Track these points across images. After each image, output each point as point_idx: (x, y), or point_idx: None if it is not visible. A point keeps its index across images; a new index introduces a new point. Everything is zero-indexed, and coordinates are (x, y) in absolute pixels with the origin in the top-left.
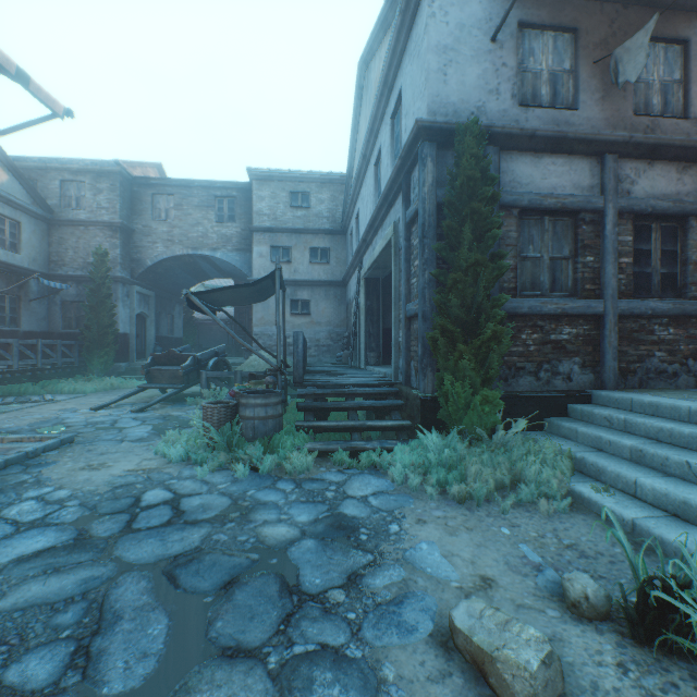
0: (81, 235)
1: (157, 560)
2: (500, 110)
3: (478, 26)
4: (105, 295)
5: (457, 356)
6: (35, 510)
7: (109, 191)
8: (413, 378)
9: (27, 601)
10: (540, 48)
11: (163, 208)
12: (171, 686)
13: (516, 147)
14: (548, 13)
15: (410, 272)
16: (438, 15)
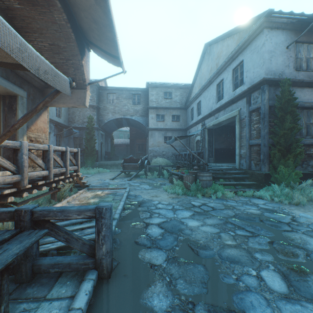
0: (81, 110)
1: (230, 216)
2: (289, 72)
3: (282, 43)
4: (92, 135)
5: (286, 159)
6: (166, 206)
7: (92, 92)
8: (253, 167)
9: (214, 223)
10: (302, 50)
11: (111, 99)
12: (282, 235)
13: (295, 85)
14: (305, 38)
15: (250, 129)
16: (268, 40)
